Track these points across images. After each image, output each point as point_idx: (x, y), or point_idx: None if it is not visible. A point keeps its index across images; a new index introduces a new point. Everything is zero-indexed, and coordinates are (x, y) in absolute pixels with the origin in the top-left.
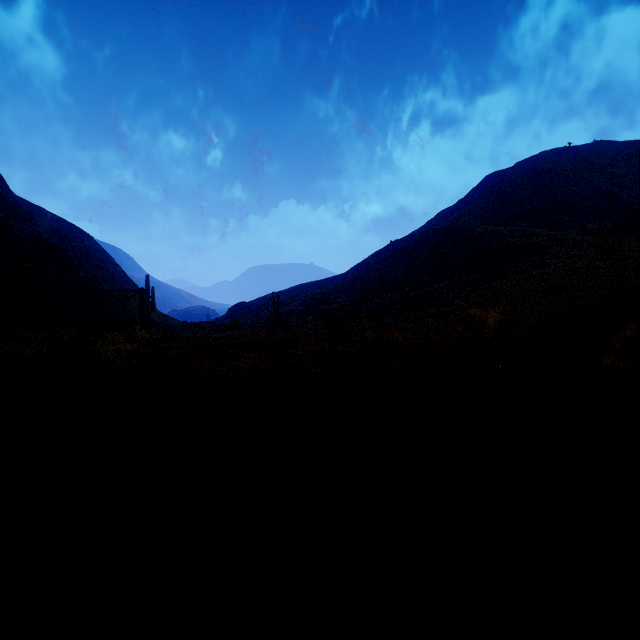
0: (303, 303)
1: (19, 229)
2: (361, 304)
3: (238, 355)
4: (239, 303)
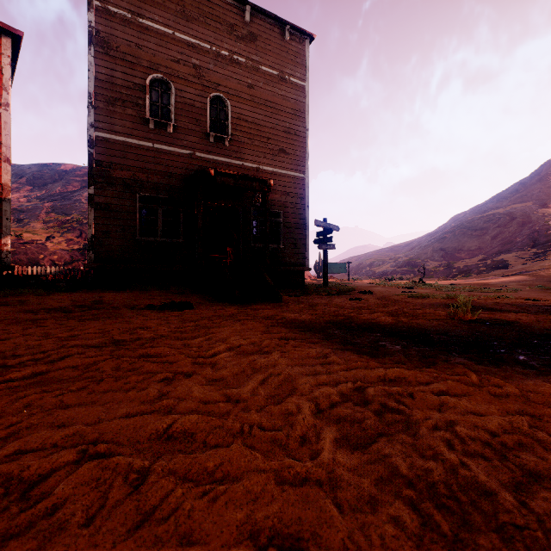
0: (397, 265)
1: None
2: (450, 266)
3: None
4: None
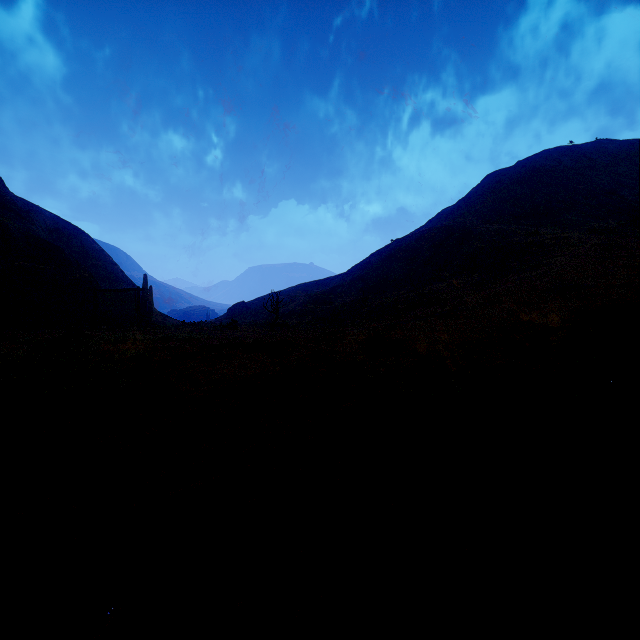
0: (303, 303)
1: (14, 227)
2: (362, 304)
3: (233, 357)
4: (238, 303)
